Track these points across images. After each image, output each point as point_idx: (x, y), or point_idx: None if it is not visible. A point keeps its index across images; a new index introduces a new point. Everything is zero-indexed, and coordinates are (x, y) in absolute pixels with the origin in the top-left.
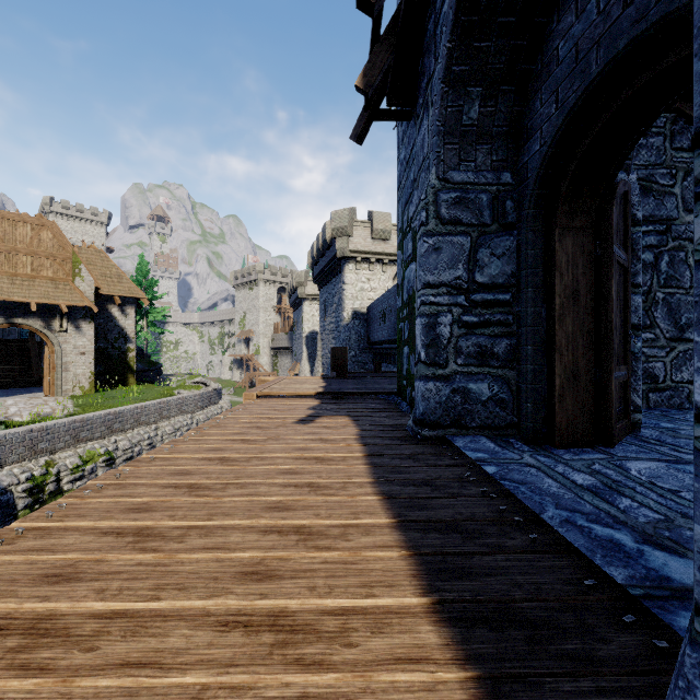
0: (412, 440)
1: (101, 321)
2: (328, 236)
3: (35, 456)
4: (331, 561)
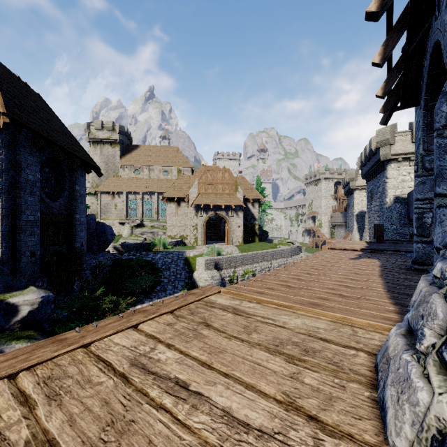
0: (408, 269)
1: (244, 210)
2: (373, 147)
3: (230, 268)
4: (360, 283)
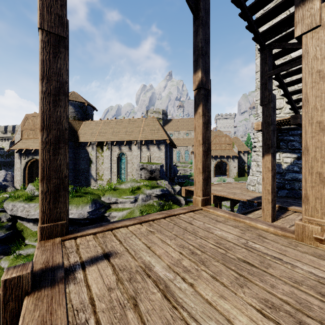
0: None
1: (238, 158)
2: None
3: None
4: None
